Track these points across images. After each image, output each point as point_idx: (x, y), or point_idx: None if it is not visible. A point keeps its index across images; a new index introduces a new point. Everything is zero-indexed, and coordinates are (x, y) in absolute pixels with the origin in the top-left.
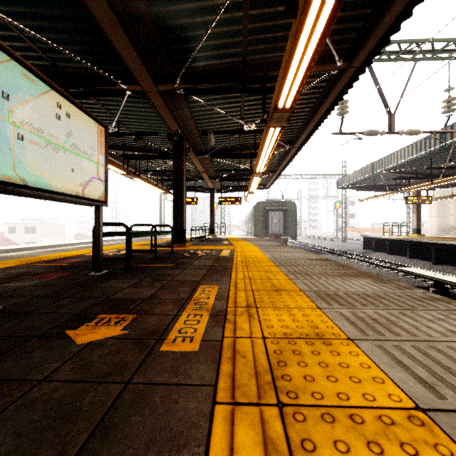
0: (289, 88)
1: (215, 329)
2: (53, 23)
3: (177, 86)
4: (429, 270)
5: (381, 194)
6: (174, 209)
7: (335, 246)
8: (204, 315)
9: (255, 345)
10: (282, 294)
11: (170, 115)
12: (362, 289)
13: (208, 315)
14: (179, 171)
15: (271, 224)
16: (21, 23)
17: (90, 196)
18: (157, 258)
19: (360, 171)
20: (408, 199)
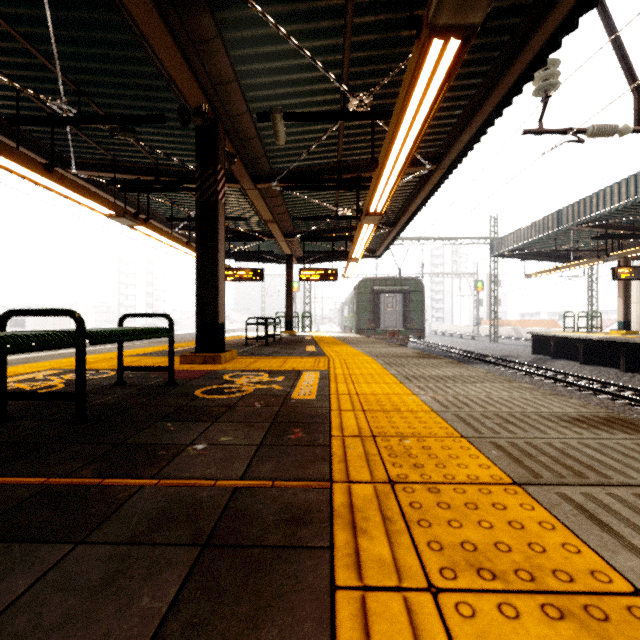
0: None
1: None
2: None
3: None
4: None
5: (568, 265)
6: (198, 281)
7: (484, 348)
8: None
9: None
10: None
11: (174, 48)
12: None
13: None
14: (211, 198)
15: (383, 314)
16: None
17: None
18: (85, 417)
19: (535, 226)
20: (618, 271)
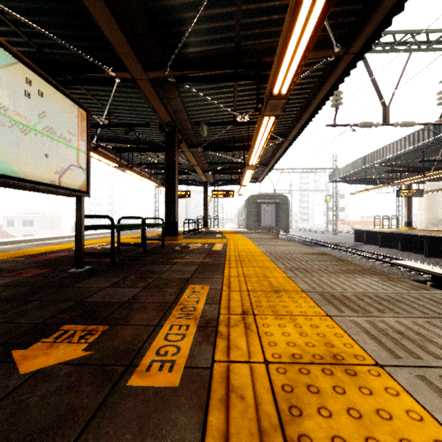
0: (286, 72)
1: (203, 348)
2: (35, 3)
3: (168, 73)
4: (423, 263)
5: (372, 188)
6: (166, 202)
7: (327, 238)
8: (190, 326)
9: (255, 375)
10: (282, 296)
11: (161, 105)
12: (372, 290)
13: (196, 327)
14: (171, 163)
15: (263, 217)
16: (1, 4)
17: (68, 185)
18: (146, 252)
19: (352, 164)
20: (400, 192)
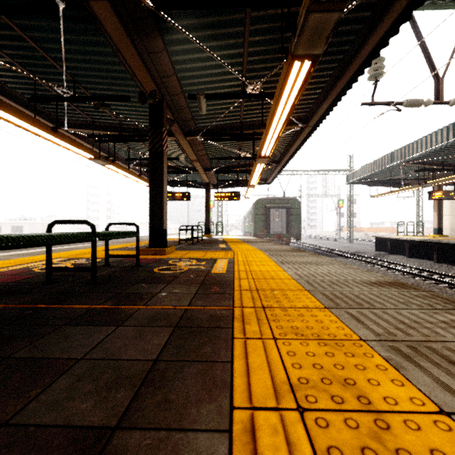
0: None
1: None
2: None
3: None
4: None
5: (399, 189)
6: (150, 202)
7: (342, 247)
8: None
9: None
10: None
11: (138, 59)
12: None
13: None
14: (158, 149)
15: (272, 223)
16: None
17: None
18: (96, 281)
19: (376, 162)
20: (433, 194)
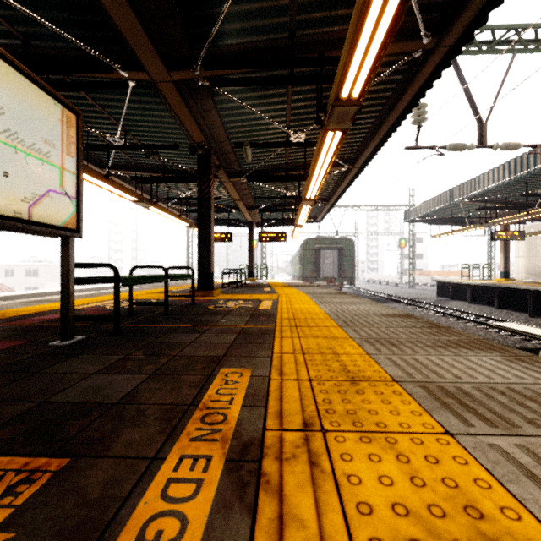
0: (359, 65)
1: (233, 522)
2: None
3: (199, 73)
4: (529, 325)
5: (460, 229)
6: (198, 246)
7: (402, 292)
8: (214, 458)
9: None
10: (365, 390)
11: (192, 119)
12: (499, 377)
13: (223, 461)
14: (206, 196)
15: (322, 266)
16: None
17: (45, 219)
18: (168, 313)
19: (435, 200)
20: (495, 234)
